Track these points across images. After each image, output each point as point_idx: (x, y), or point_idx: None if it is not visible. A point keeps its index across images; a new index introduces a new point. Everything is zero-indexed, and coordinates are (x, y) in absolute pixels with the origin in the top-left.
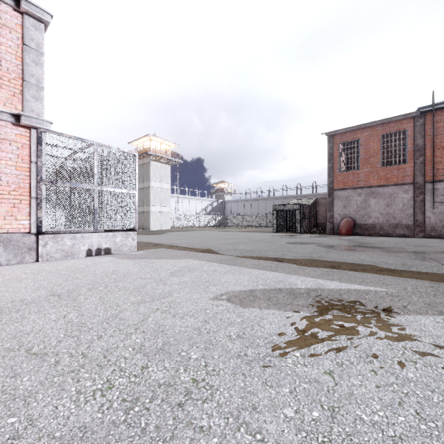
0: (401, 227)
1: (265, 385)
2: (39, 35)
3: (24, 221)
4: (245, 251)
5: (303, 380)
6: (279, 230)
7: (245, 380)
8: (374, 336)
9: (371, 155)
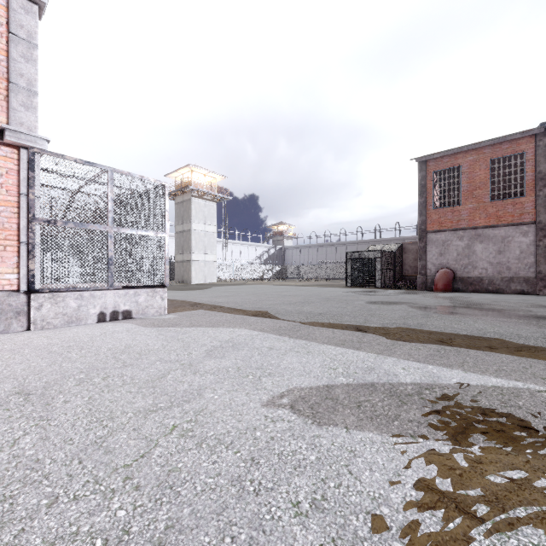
0: (518, 281)
1: None
2: (32, 20)
3: (10, 275)
4: (312, 315)
5: None
6: (354, 284)
7: None
8: None
9: (477, 187)
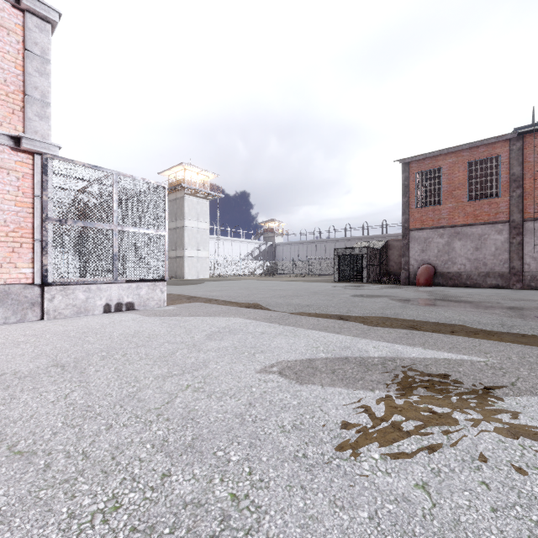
0: (493, 276)
1: (333, 505)
2: (45, 37)
3: (26, 270)
4: (300, 306)
5: (387, 498)
6: (342, 279)
7: (306, 497)
8: (478, 428)
9: (456, 187)
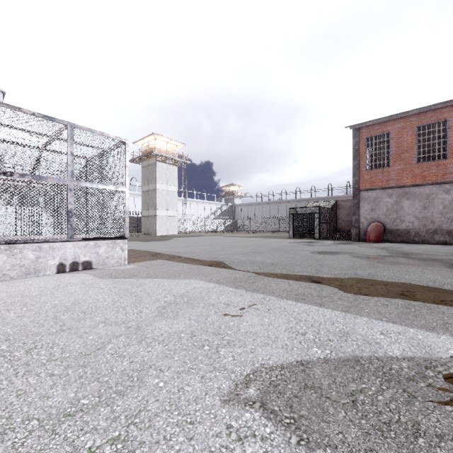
0: (441, 233)
1: None
2: None
3: None
4: (264, 265)
5: None
6: (296, 236)
7: None
8: None
9: (404, 150)
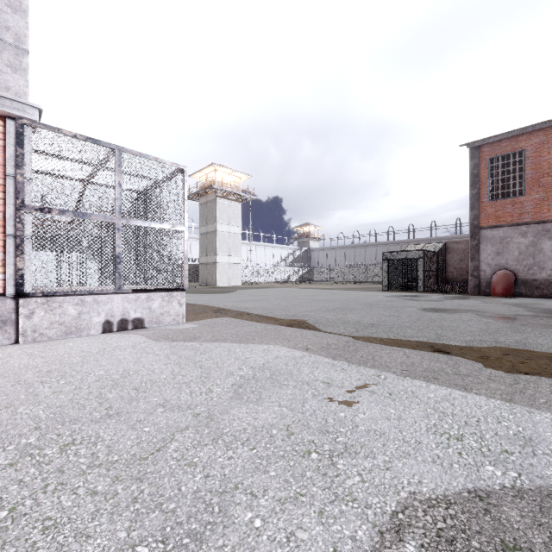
0: None
1: None
2: None
3: None
4: (362, 326)
5: None
6: (391, 288)
7: None
8: None
9: (545, 173)
